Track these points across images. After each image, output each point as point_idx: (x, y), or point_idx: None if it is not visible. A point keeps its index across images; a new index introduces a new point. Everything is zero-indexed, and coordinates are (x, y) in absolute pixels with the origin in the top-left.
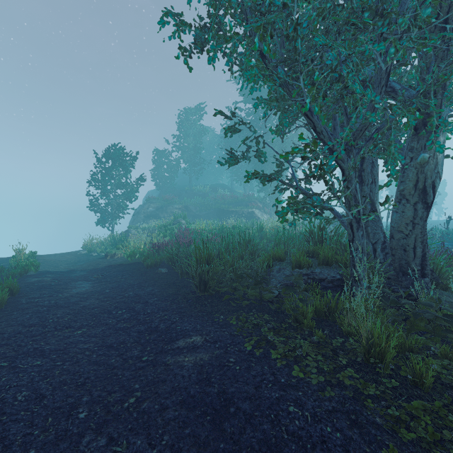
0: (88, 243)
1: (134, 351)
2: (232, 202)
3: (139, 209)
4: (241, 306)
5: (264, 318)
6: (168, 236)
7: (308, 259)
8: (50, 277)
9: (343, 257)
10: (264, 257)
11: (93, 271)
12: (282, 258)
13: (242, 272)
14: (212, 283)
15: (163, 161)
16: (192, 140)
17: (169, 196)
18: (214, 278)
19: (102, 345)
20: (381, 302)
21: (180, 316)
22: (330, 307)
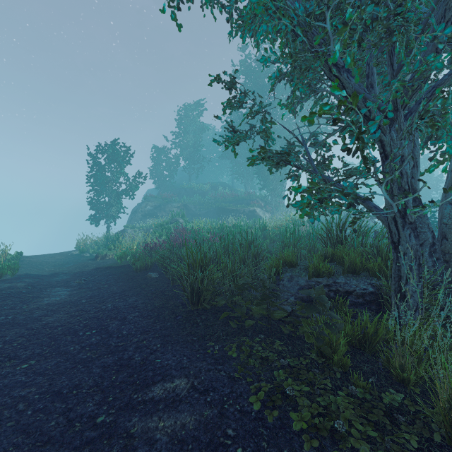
0: (81, 242)
1: (88, 403)
2: (233, 200)
3: (137, 207)
4: (244, 327)
5: (275, 347)
6: (165, 235)
7: (329, 265)
8: (25, 283)
9: (376, 263)
10: (271, 262)
11: (77, 274)
12: (293, 263)
13: (244, 282)
14: (207, 294)
15: (162, 159)
16: (191, 137)
17: (168, 194)
18: (209, 289)
19: (48, 389)
20: (450, 334)
21: (162, 342)
22: (367, 334)
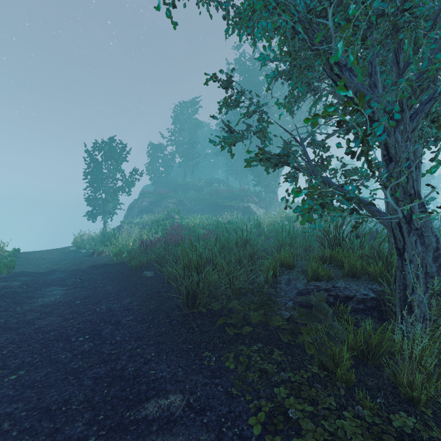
0: (78, 238)
1: (77, 422)
2: (227, 196)
3: (133, 203)
4: (241, 333)
5: (274, 357)
6: (160, 231)
7: (328, 269)
8: (21, 281)
9: (377, 267)
10: (268, 264)
11: (73, 272)
12: (290, 265)
13: (241, 287)
14: (203, 297)
15: (158, 155)
16: (187, 134)
17: (164, 190)
18: (204, 292)
19: (36, 405)
20: None
21: (157, 350)
22: (370, 345)
